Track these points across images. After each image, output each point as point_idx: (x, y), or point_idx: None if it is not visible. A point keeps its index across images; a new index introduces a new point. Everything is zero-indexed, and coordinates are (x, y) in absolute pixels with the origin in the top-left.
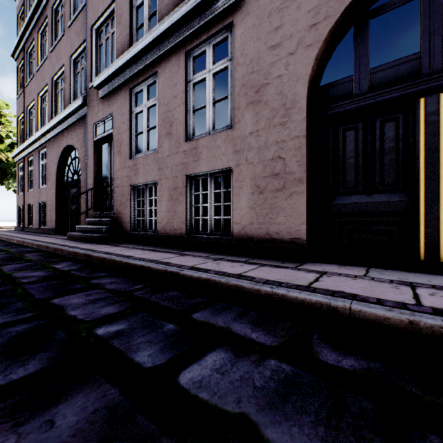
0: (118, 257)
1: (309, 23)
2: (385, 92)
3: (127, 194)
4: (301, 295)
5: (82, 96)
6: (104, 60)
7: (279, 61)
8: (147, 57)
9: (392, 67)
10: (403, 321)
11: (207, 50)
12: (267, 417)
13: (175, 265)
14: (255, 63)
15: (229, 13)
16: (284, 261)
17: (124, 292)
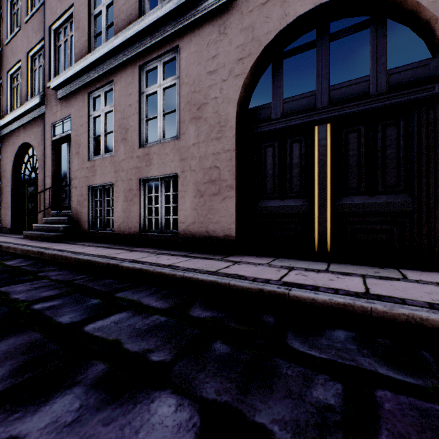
0: (69, 253)
1: (237, 57)
2: (292, 119)
3: (85, 194)
4: (201, 277)
5: (40, 95)
6: (62, 61)
7: (216, 85)
8: (104, 65)
9: (298, 100)
10: (256, 290)
11: (158, 67)
12: (131, 340)
13: (119, 259)
14: (197, 84)
15: (176, 37)
16: (216, 255)
17: (66, 281)
